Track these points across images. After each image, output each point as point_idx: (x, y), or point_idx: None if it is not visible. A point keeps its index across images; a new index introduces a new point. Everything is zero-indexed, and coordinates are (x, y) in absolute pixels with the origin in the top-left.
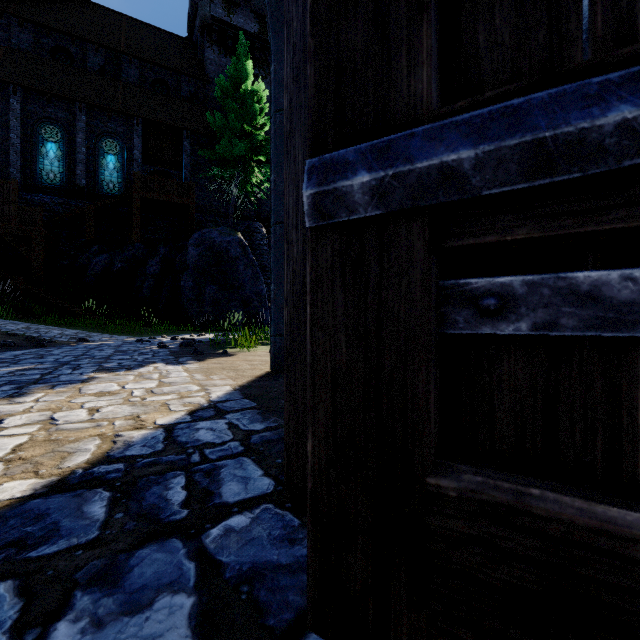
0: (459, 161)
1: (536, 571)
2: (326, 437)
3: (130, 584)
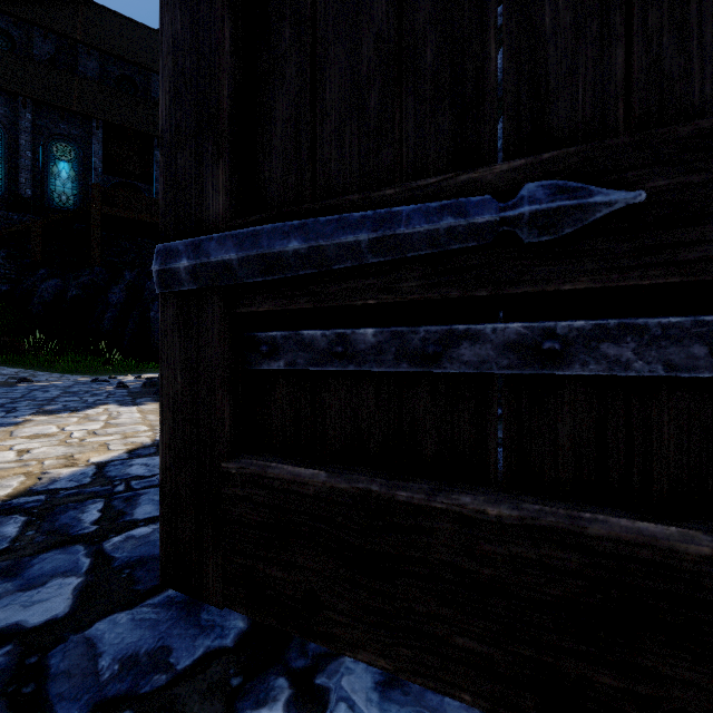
0: (231, 261)
1: (270, 511)
2: (170, 443)
3: (29, 574)
